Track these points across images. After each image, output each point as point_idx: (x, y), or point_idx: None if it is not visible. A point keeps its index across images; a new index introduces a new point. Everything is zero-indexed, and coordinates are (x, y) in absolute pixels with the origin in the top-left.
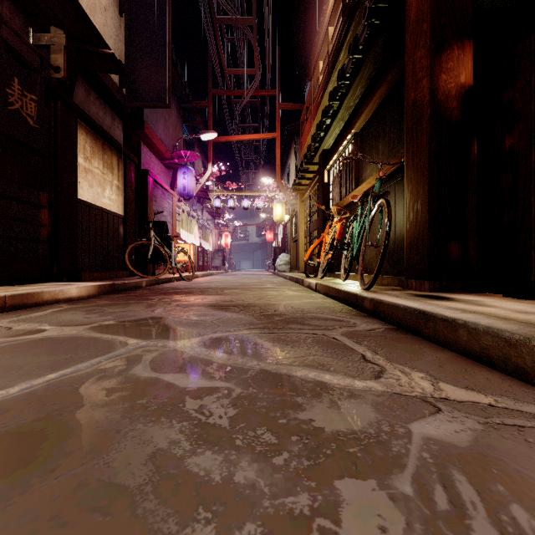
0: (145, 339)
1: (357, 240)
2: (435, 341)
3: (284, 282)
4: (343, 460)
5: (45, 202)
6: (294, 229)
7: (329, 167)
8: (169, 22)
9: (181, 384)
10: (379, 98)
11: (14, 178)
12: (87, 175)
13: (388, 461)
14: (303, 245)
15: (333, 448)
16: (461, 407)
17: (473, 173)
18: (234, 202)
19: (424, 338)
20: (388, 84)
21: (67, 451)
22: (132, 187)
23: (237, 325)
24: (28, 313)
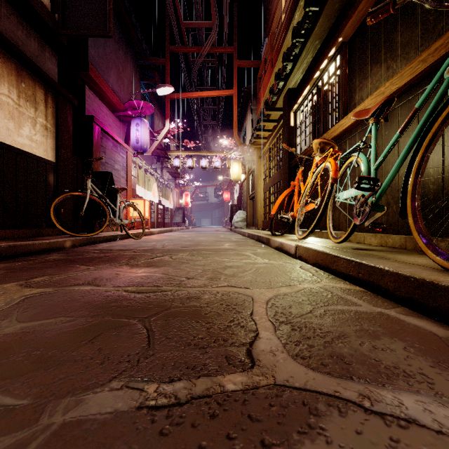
0: None
1: (375, 176)
2: None
3: (243, 240)
4: None
5: None
6: (251, 186)
7: (297, 107)
8: None
9: None
10: None
11: None
12: None
13: None
14: (260, 201)
15: None
16: None
17: None
18: (193, 162)
19: None
20: None
21: None
22: (68, 131)
23: None
24: None
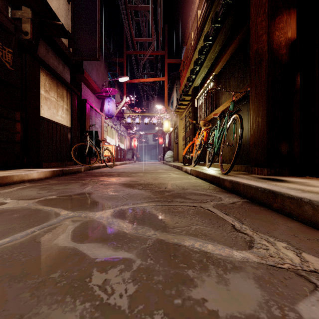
0: (73, 211)
1: (217, 142)
2: (282, 213)
3: (170, 168)
4: None
5: (19, 118)
6: (176, 136)
7: (198, 97)
8: (98, 7)
9: (92, 254)
10: (231, 51)
11: None
12: (46, 101)
13: None
14: (181, 145)
15: None
16: None
17: (297, 96)
18: (139, 120)
19: (273, 210)
20: (237, 41)
21: None
22: (76, 110)
23: (140, 199)
24: (1, 189)
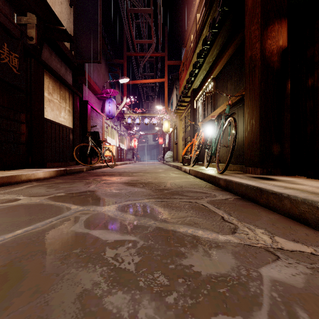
0: (82, 206)
1: (214, 143)
2: (267, 207)
3: (170, 168)
4: (216, 299)
5: (24, 120)
6: (175, 136)
7: (197, 99)
8: (100, 11)
9: (104, 237)
10: (228, 56)
11: (4, 105)
12: (50, 103)
13: (248, 300)
14: (180, 146)
15: (208, 289)
16: (292, 255)
17: (287, 101)
18: (139, 120)
19: (260, 204)
20: (233, 47)
21: (19, 291)
22: (78, 111)
23: (141, 196)
24: (11, 188)
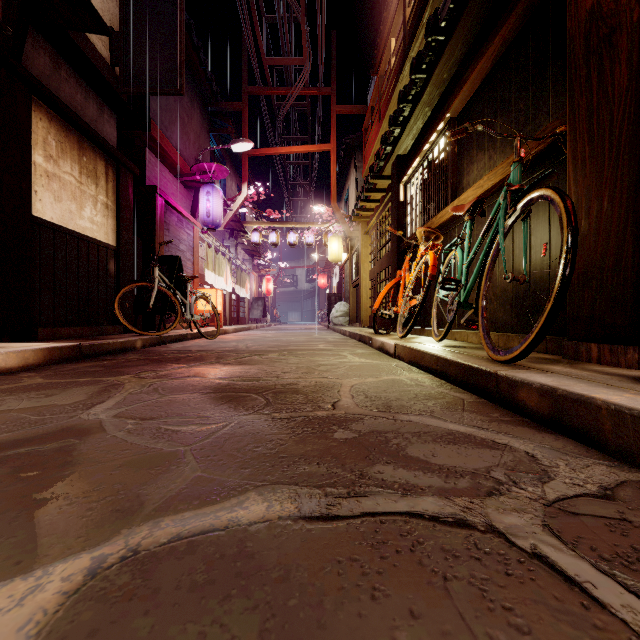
0: None
1: (466, 275)
2: None
3: (343, 340)
4: None
5: None
6: (355, 270)
7: (407, 179)
8: None
9: None
10: (497, 49)
11: None
12: (50, 182)
13: None
14: (366, 290)
15: None
16: None
17: None
18: (277, 237)
19: None
20: (518, 18)
21: None
22: (130, 207)
23: (242, 467)
24: None
